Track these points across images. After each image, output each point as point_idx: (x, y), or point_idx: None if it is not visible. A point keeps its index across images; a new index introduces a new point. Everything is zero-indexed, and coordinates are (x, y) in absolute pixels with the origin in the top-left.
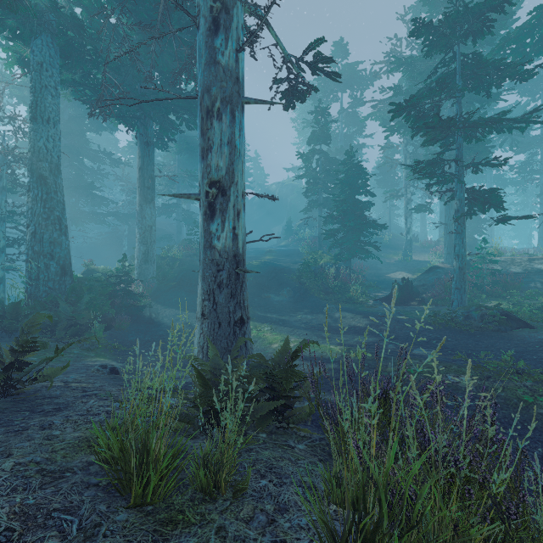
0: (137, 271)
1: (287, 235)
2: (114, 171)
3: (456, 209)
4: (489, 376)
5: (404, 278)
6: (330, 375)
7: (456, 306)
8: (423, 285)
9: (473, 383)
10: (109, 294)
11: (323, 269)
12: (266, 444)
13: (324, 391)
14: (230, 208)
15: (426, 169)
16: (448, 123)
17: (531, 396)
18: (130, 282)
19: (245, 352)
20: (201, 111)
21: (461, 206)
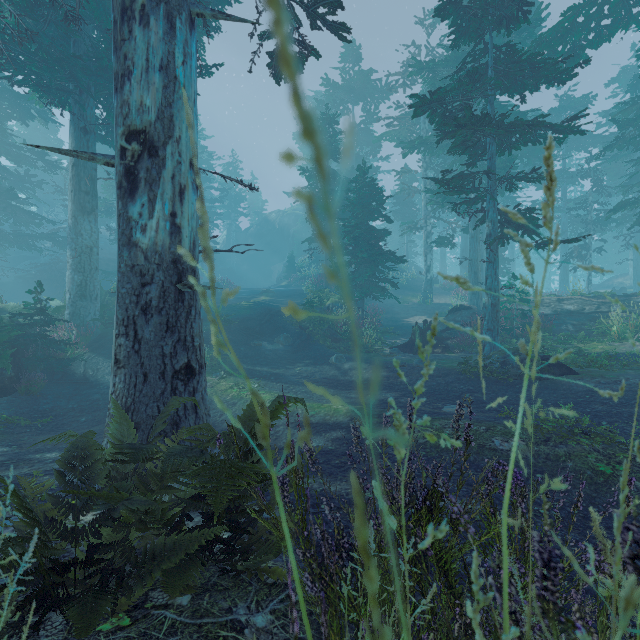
0: (70, 310)
1: (288, 273)
2: (51, 180)
3: (487, 232)
4: (547, 438)
5: (426, 321)
6: (334, 448)
7: (489, 351)
8: (447, 329)
9: (529, 449)
10: (12, 342)
11: (330, 310)
12: (176, 634)
13: (324, 476)
14: (165, 179)
15: (454, 182)
16: (482, 120)
17: (607, 465)
18: (47, 323)
19: (195, 422)
20: (113, 10)
21: (493, 229)
